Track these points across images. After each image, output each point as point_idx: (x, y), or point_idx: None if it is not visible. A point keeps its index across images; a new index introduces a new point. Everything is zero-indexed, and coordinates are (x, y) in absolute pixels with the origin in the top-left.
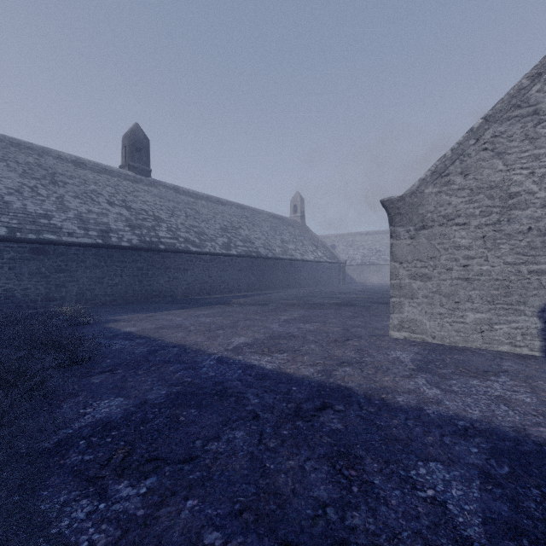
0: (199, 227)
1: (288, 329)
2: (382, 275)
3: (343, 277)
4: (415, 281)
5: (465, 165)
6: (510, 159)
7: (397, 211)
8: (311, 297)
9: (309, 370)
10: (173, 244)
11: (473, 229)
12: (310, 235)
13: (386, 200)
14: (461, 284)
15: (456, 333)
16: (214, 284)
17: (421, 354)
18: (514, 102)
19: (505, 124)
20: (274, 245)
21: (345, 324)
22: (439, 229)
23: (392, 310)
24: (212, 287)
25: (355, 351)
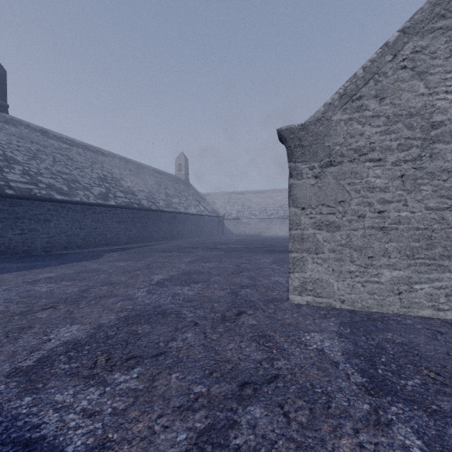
0: (70, 174)
1: (159, 299)
2: (253, 227)
3: (222, 229)
4: (320, 232)
5: (380, 87)
6: (433, 80)
7: (299, 142)
8: (194, 248)
9: (175, 440)
10: (29, 190)
11: (389, 167)
12: (194, 191)
13: (284, 128)
14: (376, 234)
15: (370, 296)
16: (87, 237)
17: (347, 336)
18: (438, 11)
19: (427, 37)
20: (158, 198)
21: (231, 283)
22: (350, 166)
23: (292, 268)
24: (84, 239)
25: (256, 340)
